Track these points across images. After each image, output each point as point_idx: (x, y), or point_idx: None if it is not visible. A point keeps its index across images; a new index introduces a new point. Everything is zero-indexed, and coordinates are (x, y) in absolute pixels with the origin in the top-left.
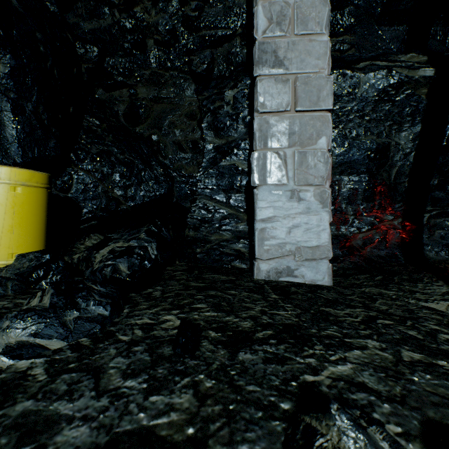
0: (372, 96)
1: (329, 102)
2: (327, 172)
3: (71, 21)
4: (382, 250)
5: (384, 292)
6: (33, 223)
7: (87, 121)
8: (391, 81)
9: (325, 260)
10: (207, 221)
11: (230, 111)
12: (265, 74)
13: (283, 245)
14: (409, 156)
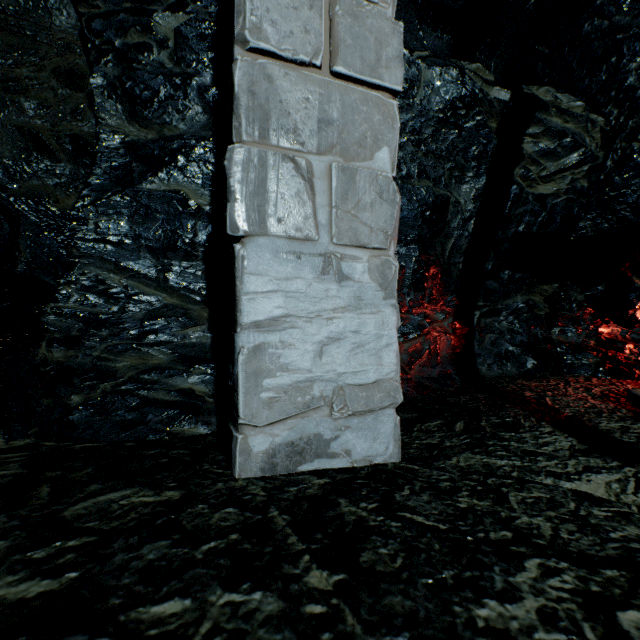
0: (435, 110)
1: (397, 74)
2: (393, 222)
3: None
4: (433, 368)
5: (494, 465)
6: None
7: None
8: (463, 92)
9: (389, 410)
10: (105, 322)
11: (168, 65)
12: None
13: (306, 385)
14: (468, 224)
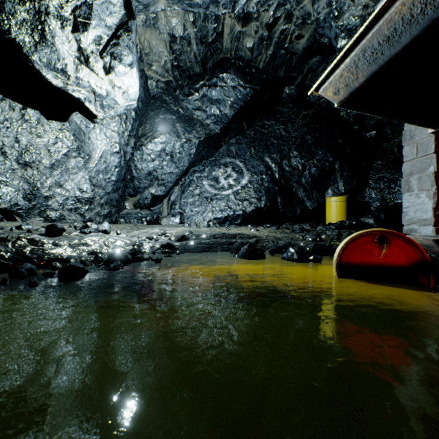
0: None
1: (431, 150)
2: (430, 183)
3: (366, 123)
4: None
5: None
6: (341, 212)
7: (374, 164)
8: None
9: (430, 226)
10: None
11: None
12: (406, 144)
13: (411, 218)
14: None
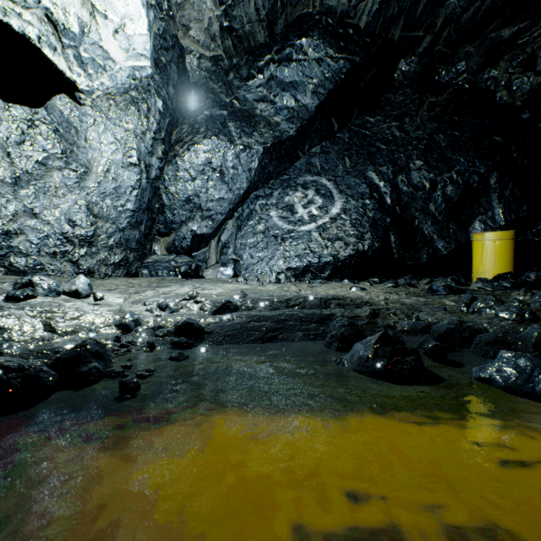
0: None
1: None
2: None
3: None
4: None
5: None
6: (504, 258)
7: None
8: None
9: None
10: None
11: None
12: None
13: None
14: None
